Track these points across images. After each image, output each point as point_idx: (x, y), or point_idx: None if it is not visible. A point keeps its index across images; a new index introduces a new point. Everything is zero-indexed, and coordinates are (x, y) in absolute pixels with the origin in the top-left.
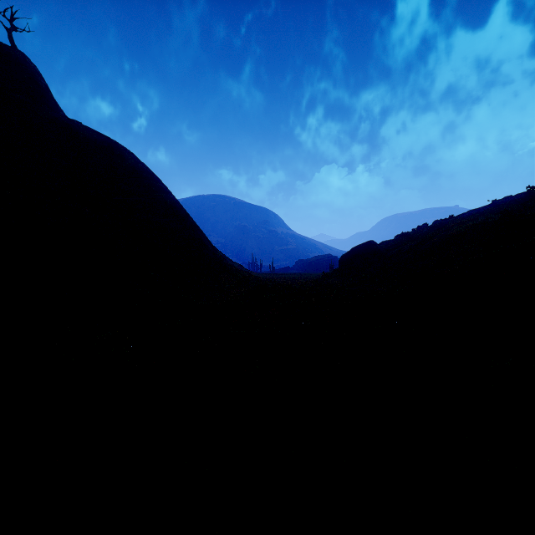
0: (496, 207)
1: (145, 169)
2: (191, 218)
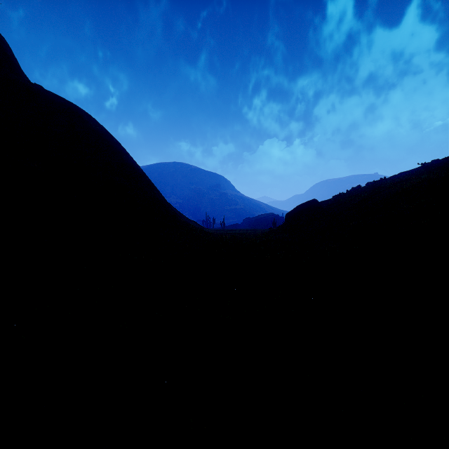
0: (427, 169)
1: (104, 132)
2: (147, 178)
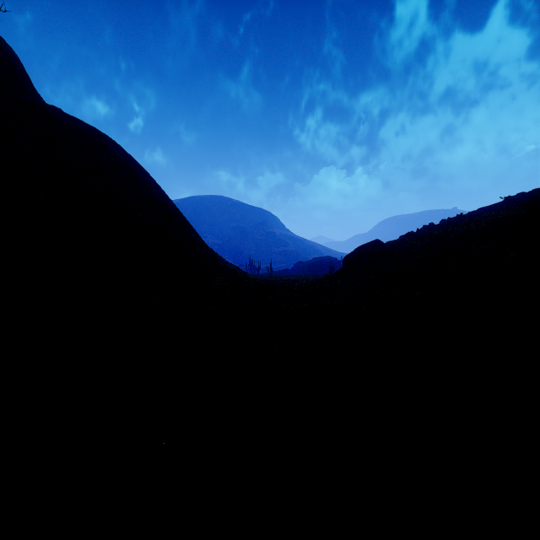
0: (511, 204)
1: (132, 161)
2: (181, 215)
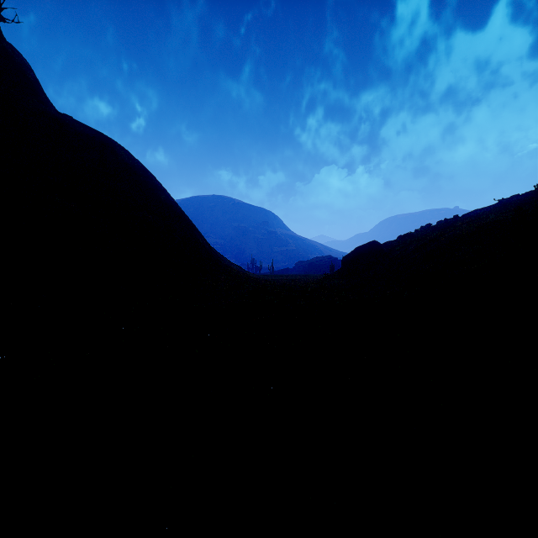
0: (504, 206)
1: (139, 166)
2: (187, 217)
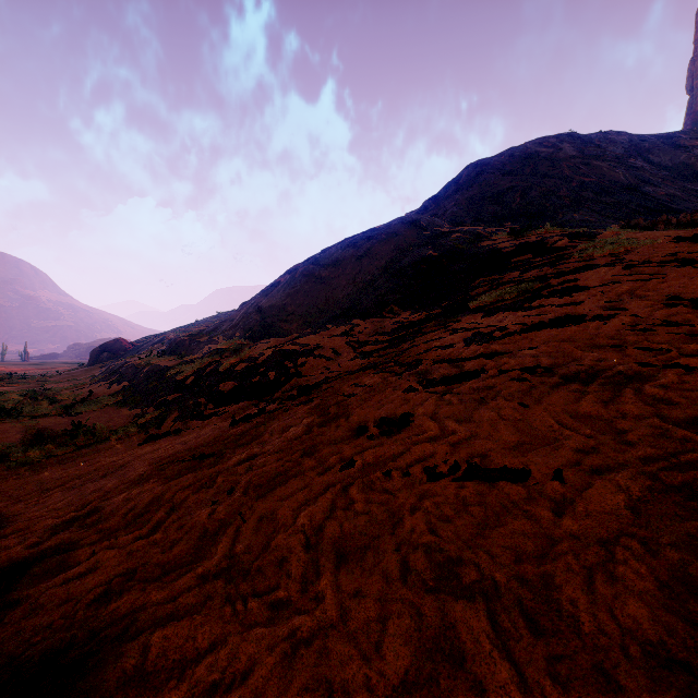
0: (215, 318)
1: None
2: None
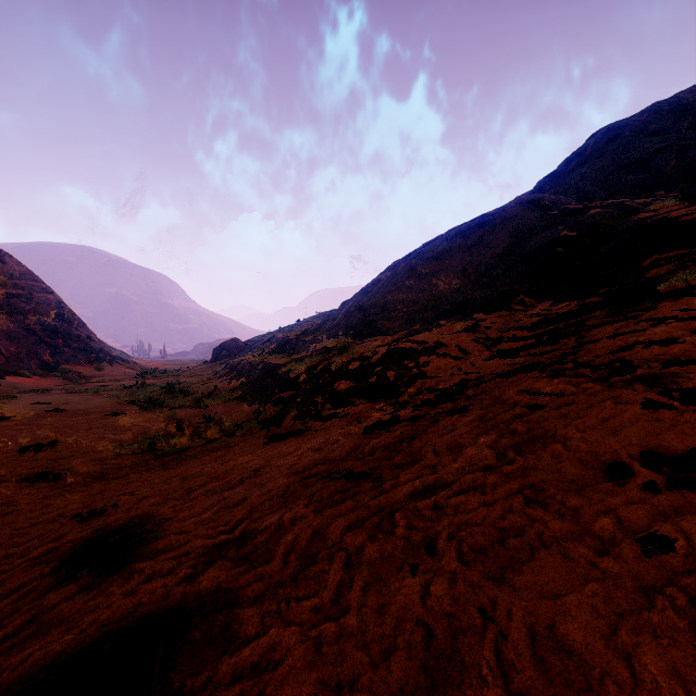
0: (315, 319)
1: (27, 271)
2: (77, 316)
